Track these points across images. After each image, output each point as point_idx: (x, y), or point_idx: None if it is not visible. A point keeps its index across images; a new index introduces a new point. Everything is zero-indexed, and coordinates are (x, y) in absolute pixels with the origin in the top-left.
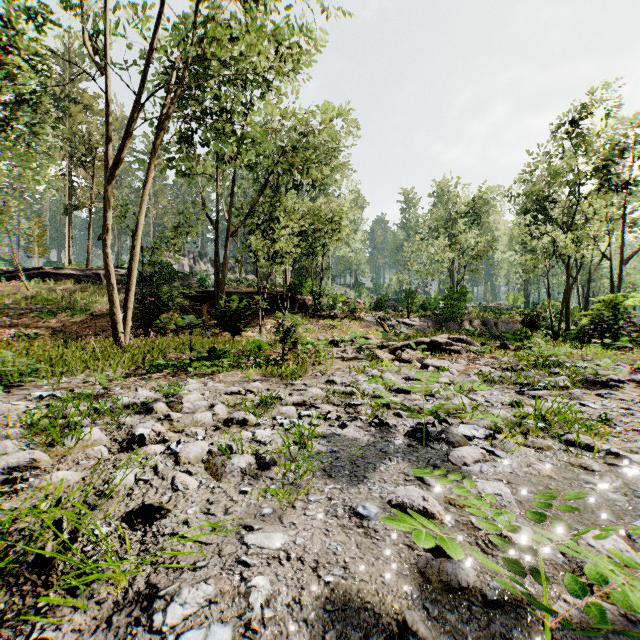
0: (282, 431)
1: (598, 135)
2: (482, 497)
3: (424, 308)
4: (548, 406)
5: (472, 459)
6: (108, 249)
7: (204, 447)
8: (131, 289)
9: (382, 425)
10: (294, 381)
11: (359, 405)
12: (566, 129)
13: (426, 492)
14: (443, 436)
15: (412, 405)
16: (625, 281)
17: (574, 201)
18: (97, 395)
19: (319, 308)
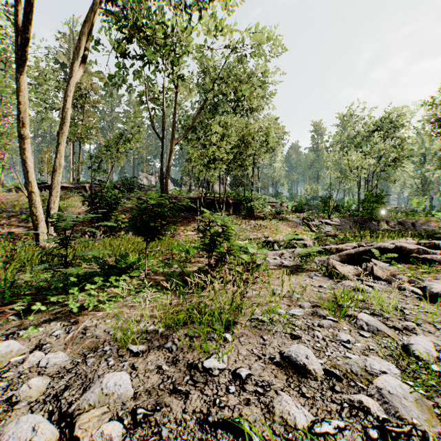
0: None
1: None
2: None
3: (337, 210)
4: None
5: None
6: (27, 145)
7: None
8: (56, 188)
9: None
10: (213, 359)
11: None
12: None
13: None
14: None
15: None
16: None
17: None
18: None
19: (250, 210)
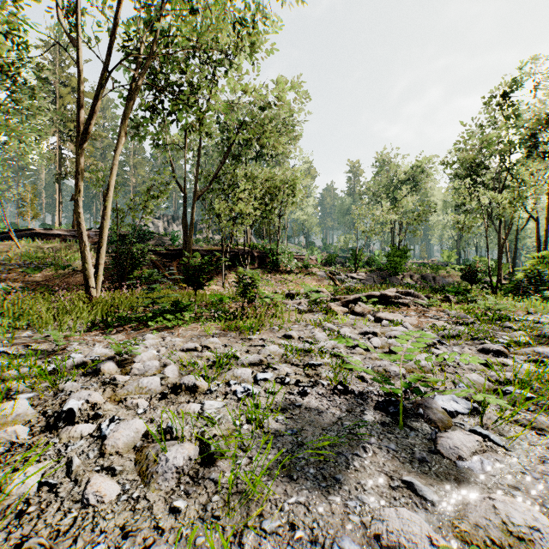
0: (235, 401)
1: (528, 108)
2: (510, 532)
3: (369, 264)
4: (523, 368)
5: (468, 451)
6: (80, 209)
7: (139, 428)
8: (102, 246)
9: (347, 393)
10: (252, 336)
11: (319, 365)
12: (499, 103)
13: (423, 513)
14: (421, 411)
15: (375, 366)
16: (548, 240)
17: (505, 168)
18: (52, 351)
19: (276, 264)
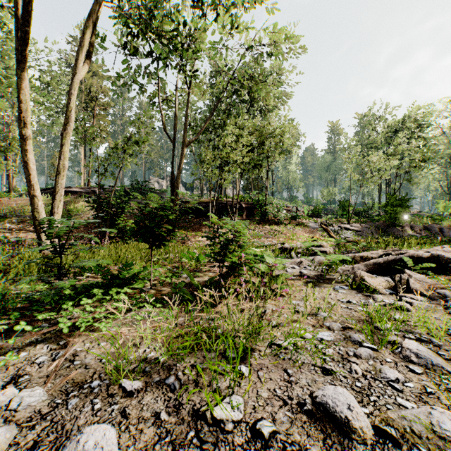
0: None
1: None
2: None
3: (357, 215)
4: None
5: None
6: (29, 146)
7: None
8: (60, 192)
9: None
10: (225, 406)
11: None
12: None
13: None
14: None
15: None
16: None
17: None
18: None
19: (264, 215)
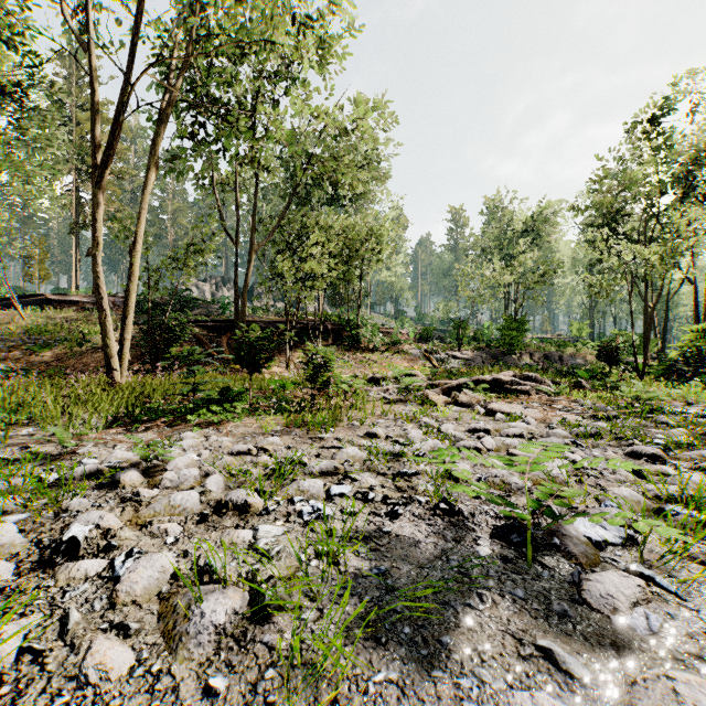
0: (300, 526)
1: (683, 137)
2: None
3: (476, 340)
4: (690, 480)
5: (627, 601)
6: (100, 267)
7: (166, 566)
8: (129, 316)
9: (453, 514)
10: (324, 434)
11: (414, 475)
12: (645, 130)
13: (570, 698)
14: (556, 541)
15: (490, 476)
16: None
17: (652, 215)
18: (58, 455)
19: (356, 339)
